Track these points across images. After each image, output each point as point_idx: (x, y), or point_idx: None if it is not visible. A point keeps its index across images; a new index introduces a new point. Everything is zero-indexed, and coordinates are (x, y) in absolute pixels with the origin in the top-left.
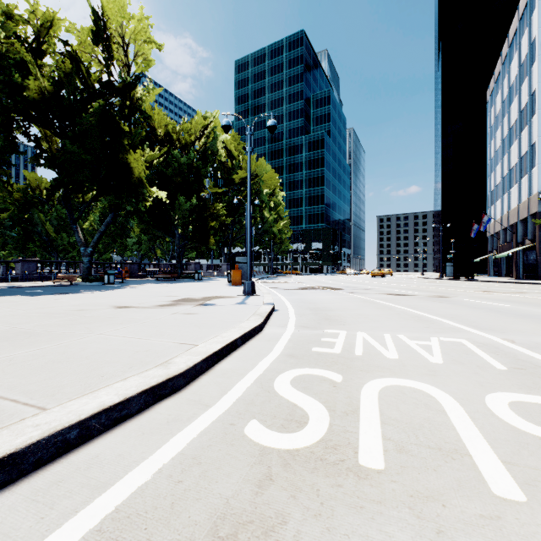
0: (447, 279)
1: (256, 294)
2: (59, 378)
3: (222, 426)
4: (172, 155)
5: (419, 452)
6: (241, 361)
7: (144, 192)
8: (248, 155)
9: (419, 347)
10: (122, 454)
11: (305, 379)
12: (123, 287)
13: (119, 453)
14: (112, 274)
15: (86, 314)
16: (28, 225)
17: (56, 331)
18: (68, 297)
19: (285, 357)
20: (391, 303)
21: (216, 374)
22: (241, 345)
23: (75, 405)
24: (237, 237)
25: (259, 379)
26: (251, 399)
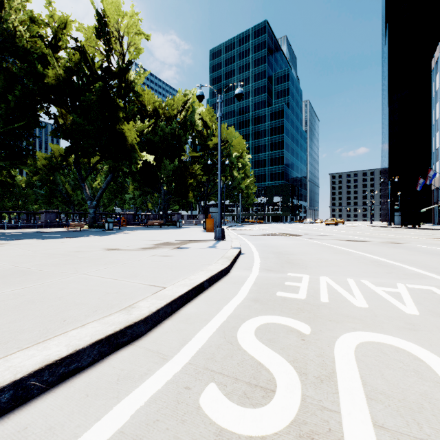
0: (395, 227)
1: (225, 239)
2: (23, 321)
3: (176, 390)
4: (158, 126)
5: None
6: (206, 305)
7: (136, 156)
8: (219, 120)
9: (387, 294)
10: (54, 427)
11: (270, 328)
12: (119, 233)
13: (51, 425)
14: (111, 222)
15: (80, 255)
16: (52, 185)
17: (47, 270)
18: (73, 241)
19: (249, 302)
20: (348, 248)
21: (180, 318)
22: (208, 287)
23: (19, 358)
24: (211, 192)
25: (222, 326)
26: (212, 352)
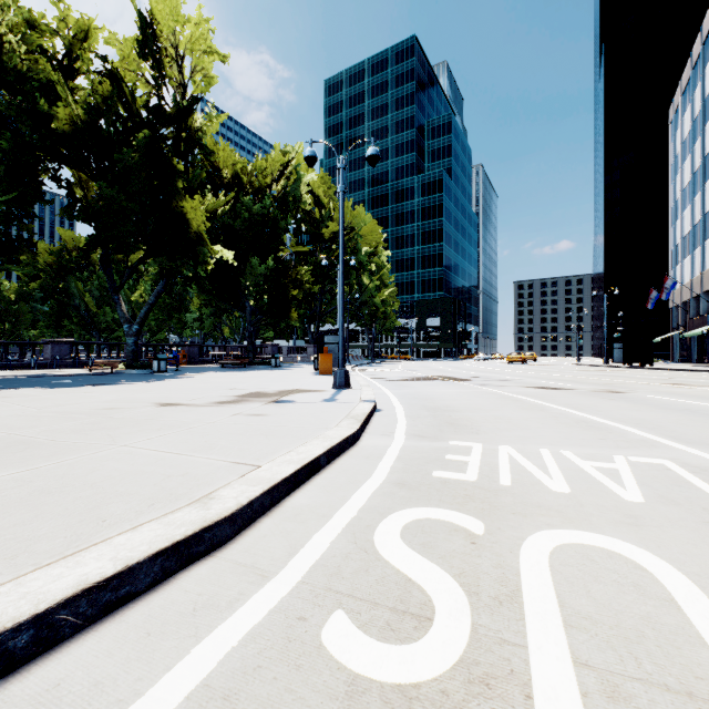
0: (614, 366)
1: (351, 387)
2: (37, 522)
3: (284, 622)
4: (241, 202)
5: (652, 702)
6: (324, 492)
7: (204, 251)
8: (341, 197)
9: (599, 471)
10: (102, 681)
11: (424, 527)
12: (177, 377)
13: (97, 679)
14: (164, 359)
15: (116, 415)
16: (63, 297)
17: (65, 441)
18: (101, 390)
19: (391, 487)
20: (542, 400)
21: (285, 514)
22: (326, 465)
23: (39, 580)
24: (327, 310)
25: (350, 525)
26: (336, 565)
